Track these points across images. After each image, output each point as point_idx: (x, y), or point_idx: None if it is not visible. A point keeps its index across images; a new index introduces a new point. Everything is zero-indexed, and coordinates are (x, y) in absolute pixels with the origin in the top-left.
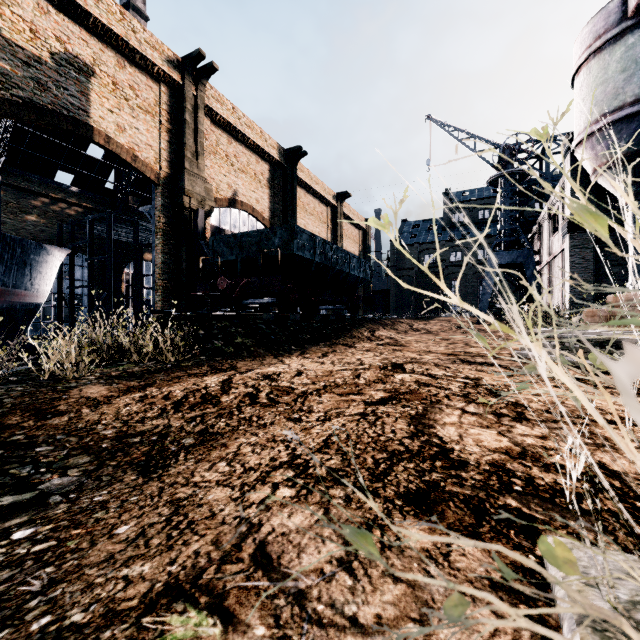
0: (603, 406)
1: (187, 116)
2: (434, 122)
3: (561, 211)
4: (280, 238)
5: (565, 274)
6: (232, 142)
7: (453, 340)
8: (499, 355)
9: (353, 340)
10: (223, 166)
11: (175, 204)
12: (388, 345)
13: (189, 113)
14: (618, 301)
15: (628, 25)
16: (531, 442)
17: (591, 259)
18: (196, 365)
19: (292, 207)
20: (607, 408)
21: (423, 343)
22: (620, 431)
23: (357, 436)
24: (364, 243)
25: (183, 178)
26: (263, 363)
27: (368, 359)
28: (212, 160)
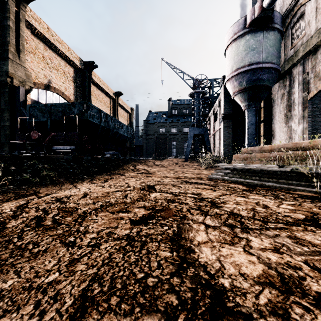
0: (277, 210)
1: (10, 23)
2: (165, 62)
3: (219, 111)
4: (78, 109)
5: (221, 139)
6: (47, 49)
7: (176, 170)
8: (201, 177)
9: (124, 171)
10: (40, 63)
11: (0, 81)
12: (143, 173)
13: (12, 22)
14: (246, 151)
15: (246, 31)
16: (275, 259)
17: (231, 133)
18: (2, 193)
19: (88, 95)
20: (280, 211)
21: (162, 172)
22: (309, 233)
23: (122, 283)
24: (130, 120)
25: (7, 64)
26: (61, 188)
27: (132, 183)
28: (32, 57)
